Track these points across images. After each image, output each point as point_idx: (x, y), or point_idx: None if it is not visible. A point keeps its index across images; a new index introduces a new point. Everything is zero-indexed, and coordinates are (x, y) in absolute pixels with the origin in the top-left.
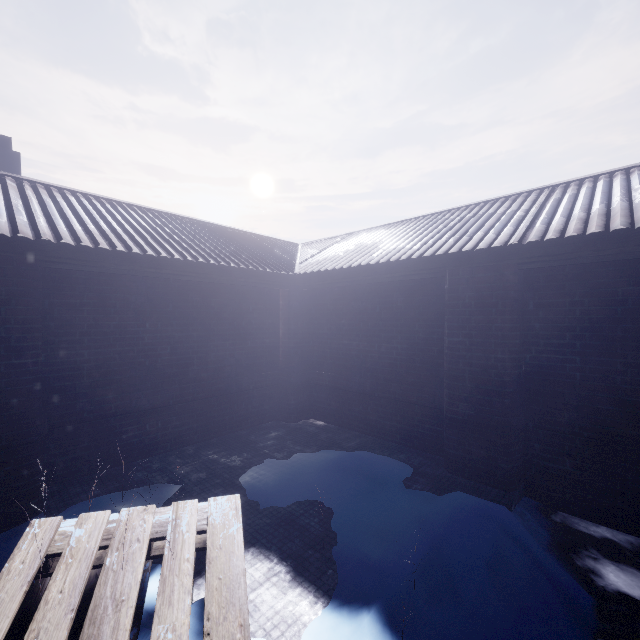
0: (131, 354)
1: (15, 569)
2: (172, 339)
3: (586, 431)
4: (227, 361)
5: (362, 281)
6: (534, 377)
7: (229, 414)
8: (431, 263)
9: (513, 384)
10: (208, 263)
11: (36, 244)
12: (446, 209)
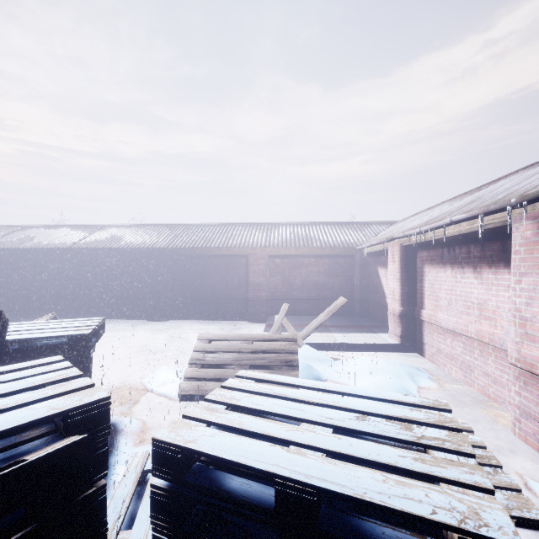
0: None
1: None
2: None
3: (88, 296)
4: None
5: (21, 254)
6: (78, 284)
7: None
8: (47, 250)
9: (68, 286)
10: None
11: None
12: (73, 224)
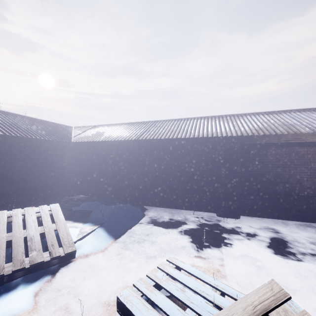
0: (2, 172)
1: (1, 218)
2: (19, 166)
3: (152, 185)
4: (43, 174)
5: (97, 146)
6: (142, 173)
7: (44, 194)
8: (117, 142)
9: (136, 175)
10: (36, 138)
11: None
12: (128, 122)
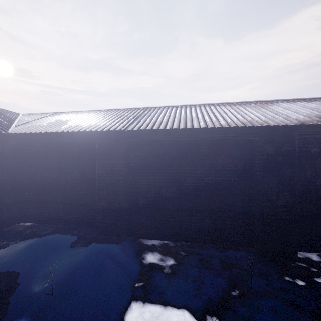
0: None
1: None
2: None
3: (148, 205)
4: None
5: (54, 141)
6: (132, 186)
7: None
8: (90, 135)
9: (123, 190)
10: None
11: None
12: (106, 109)
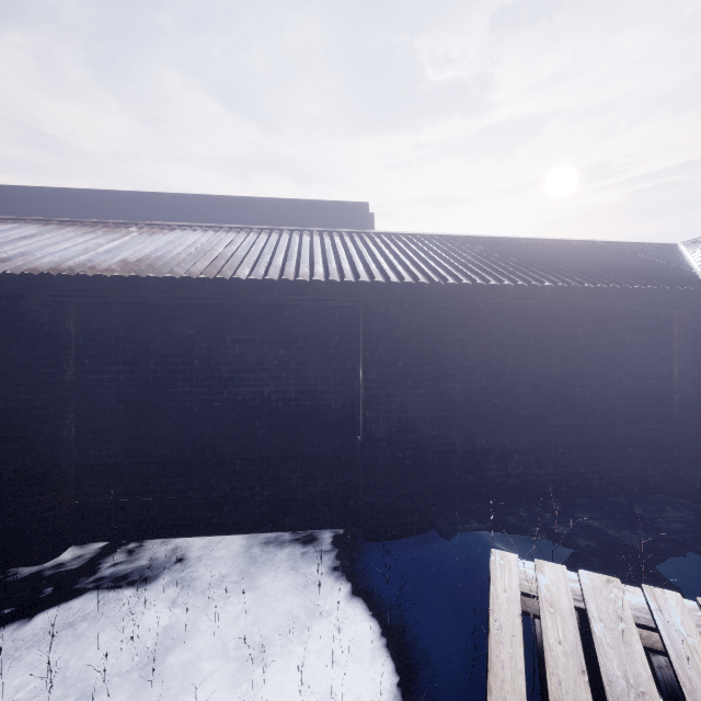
0: (494, 390)
1: (501, 595)
2: (533, 376)
3: None
4: (596, 406)
5: None
6: None
7: (598, 472)
8: None
9: None
10: (579, 286)
11: (428, 287)
12: None
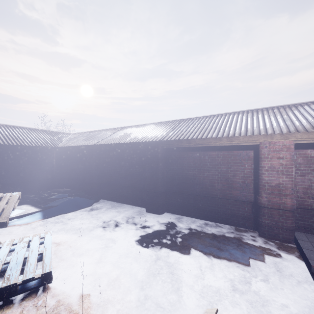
0: (1, 169)
1: None
2: (14, 165)
3: (107, 182)
4: (34, 171)
5: (72, 150)
6: (101, 172)
7: (35, 186)
8: (84, 147)
9: (94, 174)
10: (26, 145)
11: None
12: (106, 129)
